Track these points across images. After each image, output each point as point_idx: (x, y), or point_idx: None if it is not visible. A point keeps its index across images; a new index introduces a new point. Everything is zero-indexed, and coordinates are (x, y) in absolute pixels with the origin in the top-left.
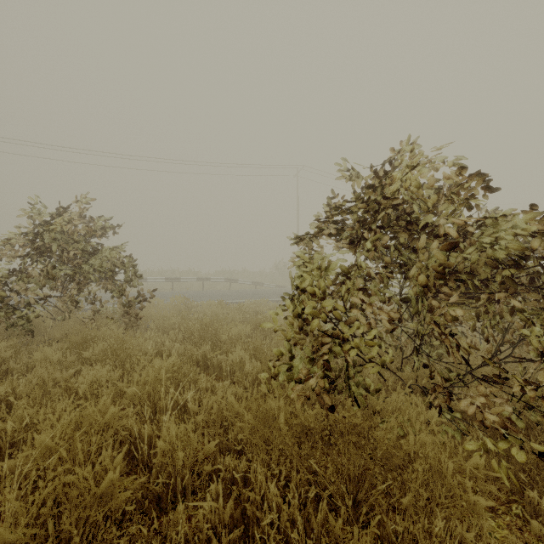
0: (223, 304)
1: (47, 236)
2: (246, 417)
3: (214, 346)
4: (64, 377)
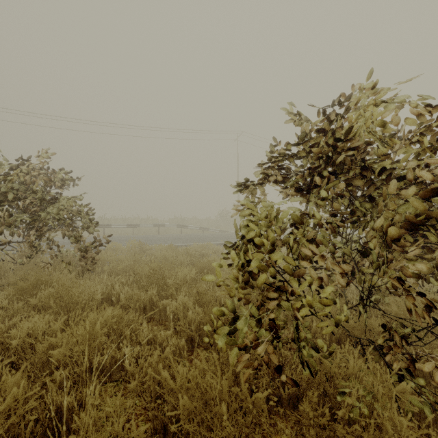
0: (172, 248)
1: (4, 186)
2: (181, 403)
3: (161, 289)
4: (6, 326)
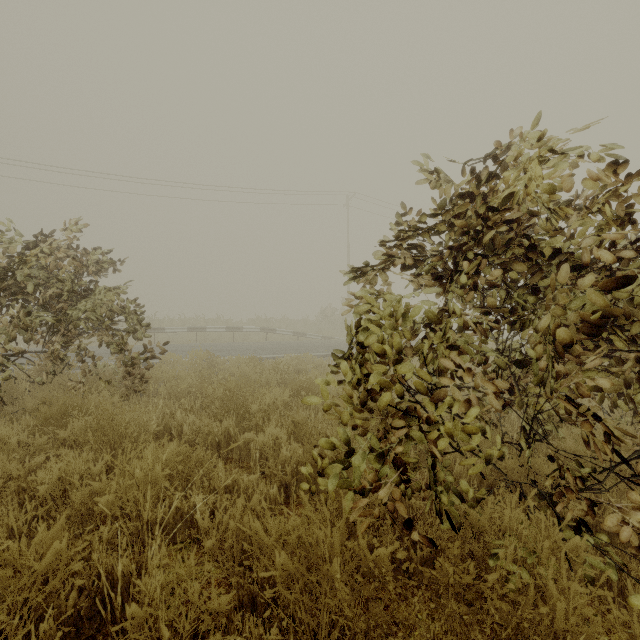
0: (255, 361)
1: (18, 273)
2: (278, 561)
3: (241, 418)
4: (27, 468)
